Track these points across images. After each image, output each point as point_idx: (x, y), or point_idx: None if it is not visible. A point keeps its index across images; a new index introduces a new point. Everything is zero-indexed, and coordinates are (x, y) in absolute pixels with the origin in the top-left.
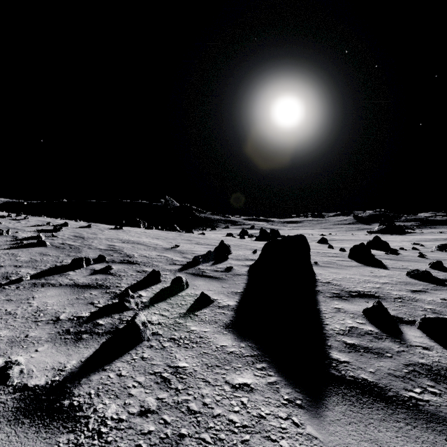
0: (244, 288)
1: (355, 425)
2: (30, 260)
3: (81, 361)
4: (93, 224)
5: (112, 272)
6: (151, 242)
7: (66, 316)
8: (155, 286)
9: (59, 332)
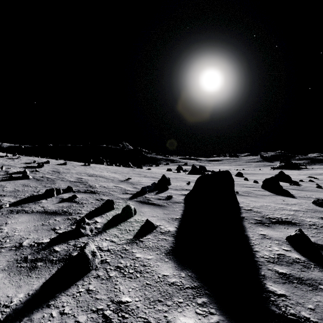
0: (181, 214)
1: None
2: (13, 190)
3: (28, 294)
4: (68, 162)
5: (77, 200)
6: (110, 176)
7: (29, 242)
8: (109, 213)
9: (17, 259)
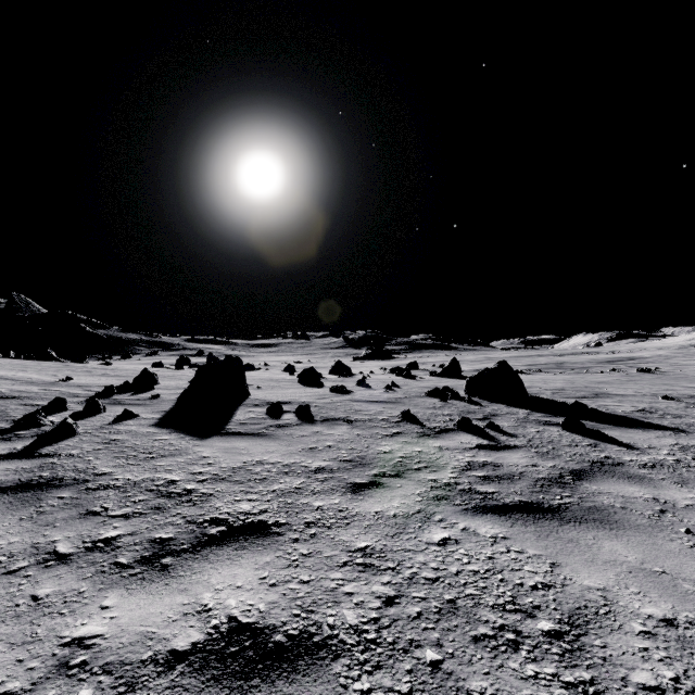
0: (171, 408)
1: (221, 440)
2: None
3: (27, 445)
4: None
5: None
6: (18, 375)
7: None
8: (62, 413)
9: None
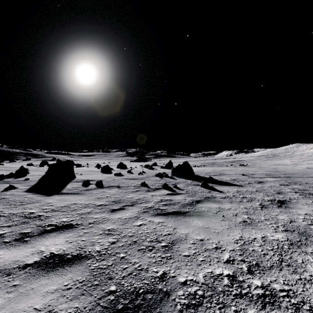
0: (35, 184)
1: (58, 196)
2: None
3: None
4: None
5: None
6: None
7: None
8: None
9: None
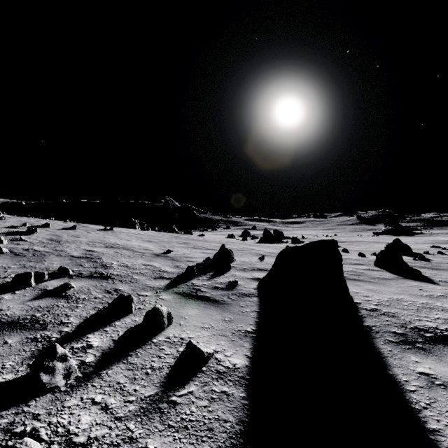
0: (256, 321)
1: None
2: None
3: None
4: (82, 225)
5: (70, 292)
6: (141, 246)
7: None
8: (121, 321)
9: None
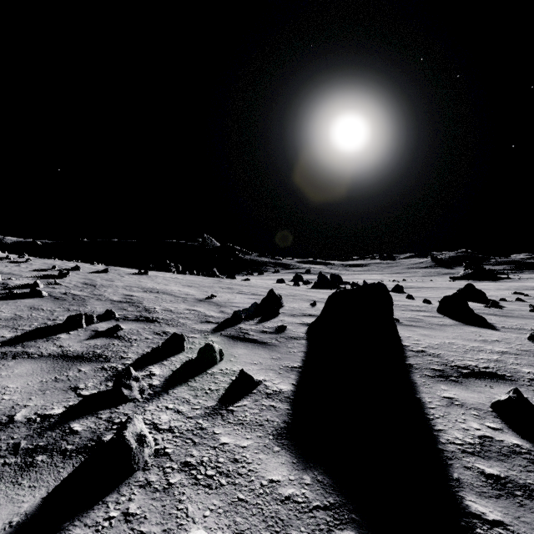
0: (302, 359)
1: None
2: (13, 316)
3: (10, 524)
4: (112, 268)
5: (121, 334)
6: (181, 291)
7: (26, 413)
8: (176, 357)
9: None
